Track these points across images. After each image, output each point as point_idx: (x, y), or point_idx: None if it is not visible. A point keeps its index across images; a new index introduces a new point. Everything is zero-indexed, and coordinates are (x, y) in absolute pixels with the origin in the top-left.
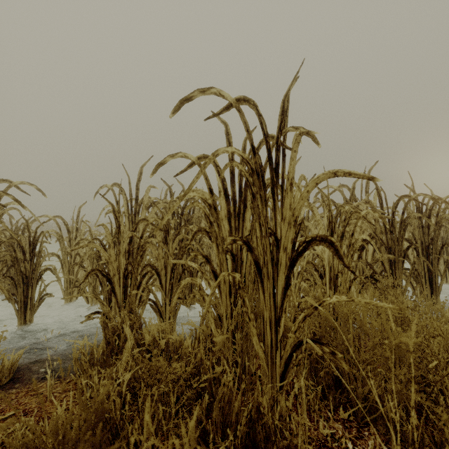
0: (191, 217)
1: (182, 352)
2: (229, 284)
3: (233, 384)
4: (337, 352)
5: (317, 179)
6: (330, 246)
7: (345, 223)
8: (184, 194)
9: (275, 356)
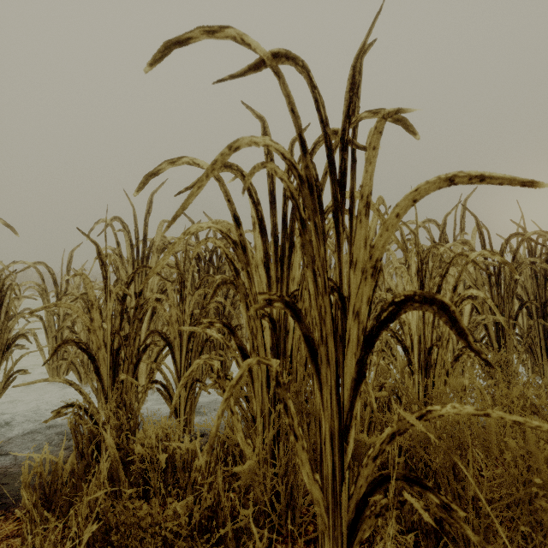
0: (223, 264)
1: (191, 476)
2: (266, 367)
3: (273, 525)
4: (456, 507)
5: (415, 192)
6: (440, 312)
7: (443, 271)
8: (174, 217)
9: (339, 491)
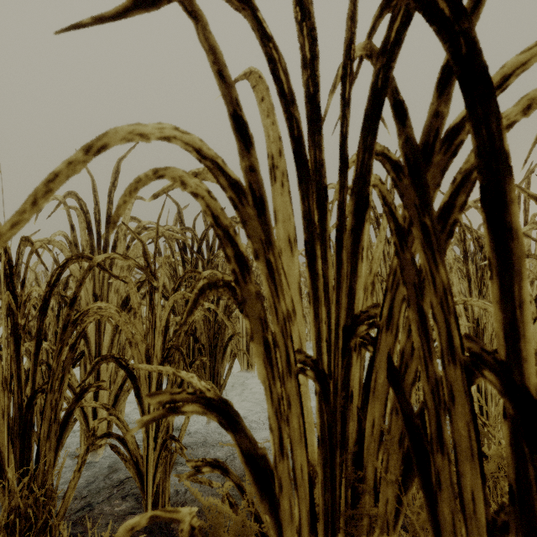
0: (215, 256)
1: None
2: (308, 486)
3: None
4: None
5: None
6: None
7: None
8: None
9: None
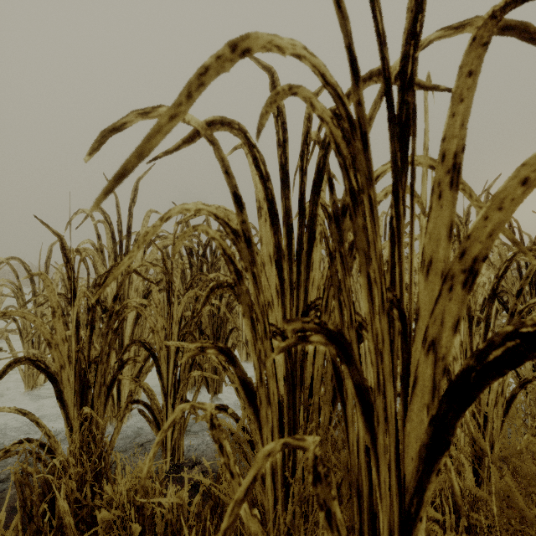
0: (218, 260)
1: None
2: (278, 405)
3: None
4: None
5: None
6: None
7: (500, 271)
8: (119, 173)
9: None
